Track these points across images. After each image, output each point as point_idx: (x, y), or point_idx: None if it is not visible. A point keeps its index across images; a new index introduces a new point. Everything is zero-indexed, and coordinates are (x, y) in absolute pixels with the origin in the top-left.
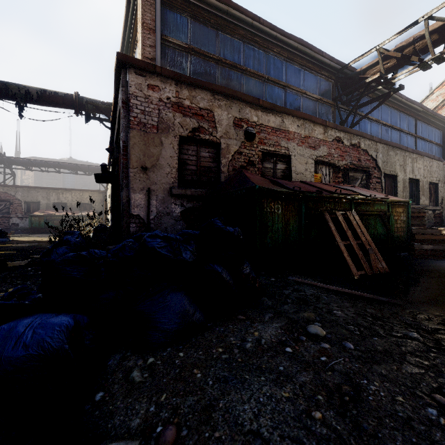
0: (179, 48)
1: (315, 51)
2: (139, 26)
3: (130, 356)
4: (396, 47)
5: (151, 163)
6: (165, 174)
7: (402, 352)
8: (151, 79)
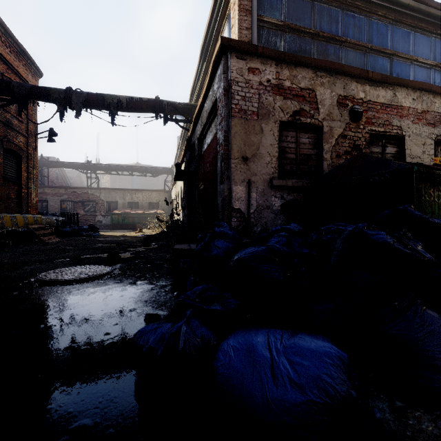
0: (273, 27)
1: (432, 6)
2: (234, 10)
3: (407, 409)
4: None
5: (252, 152)
6: (265, 164)
7: None
8: (252, 62)
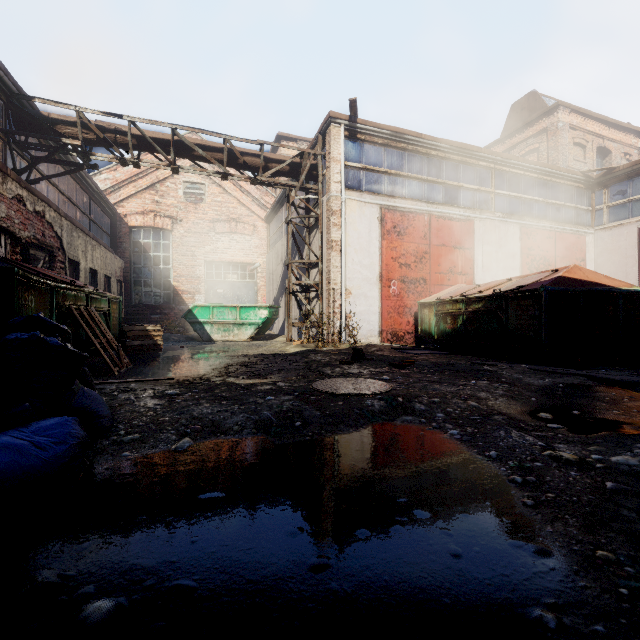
0: None
1: None
2: None
3: (94, 443)
4: (98, 123)
5: None
6: None
7: (214, 386)
8: None
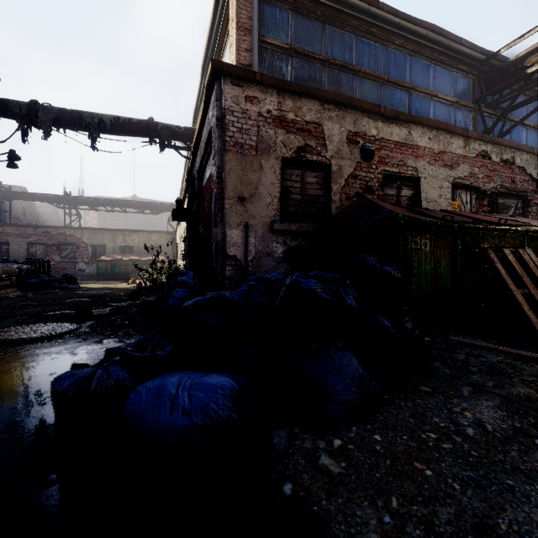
0: (278, 50)
1: (451, 39)
2: (232, 27)
3: (300, 434)
4: None
5: (249, 192)
6: (265, 205)
7: None
8: (250, 89)
